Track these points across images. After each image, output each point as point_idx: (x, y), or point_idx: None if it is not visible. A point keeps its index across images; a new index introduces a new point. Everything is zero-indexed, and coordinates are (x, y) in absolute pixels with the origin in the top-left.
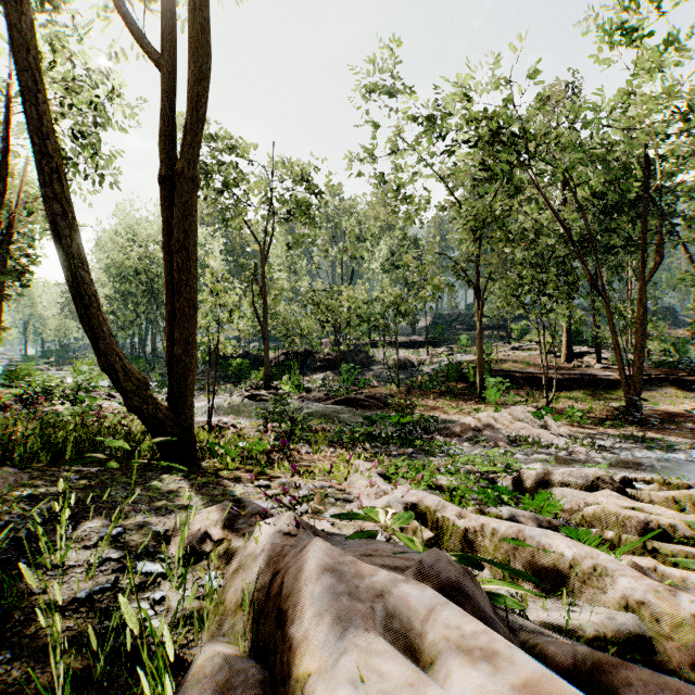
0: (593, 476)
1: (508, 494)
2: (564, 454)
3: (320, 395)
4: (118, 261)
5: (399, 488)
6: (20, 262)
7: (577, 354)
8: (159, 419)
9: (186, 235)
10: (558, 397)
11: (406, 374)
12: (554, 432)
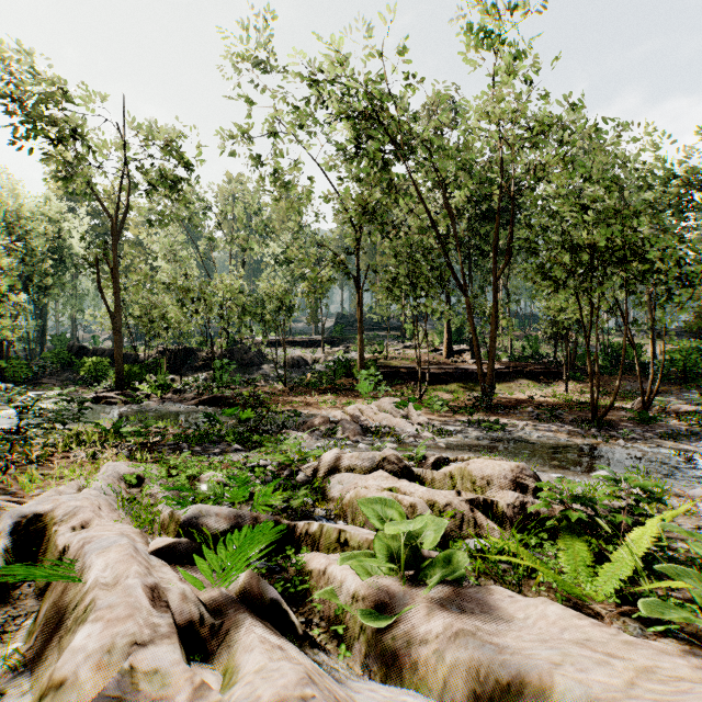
0: (380, 456)
1: (240, 486)
2: (410, 441)
3: (190, 396)
4: None
5: (81, 492)
6: None
7: (457, 352)
8: None
9: None
10: (435, 391)
11: (299, 372)
12: (411, 421)
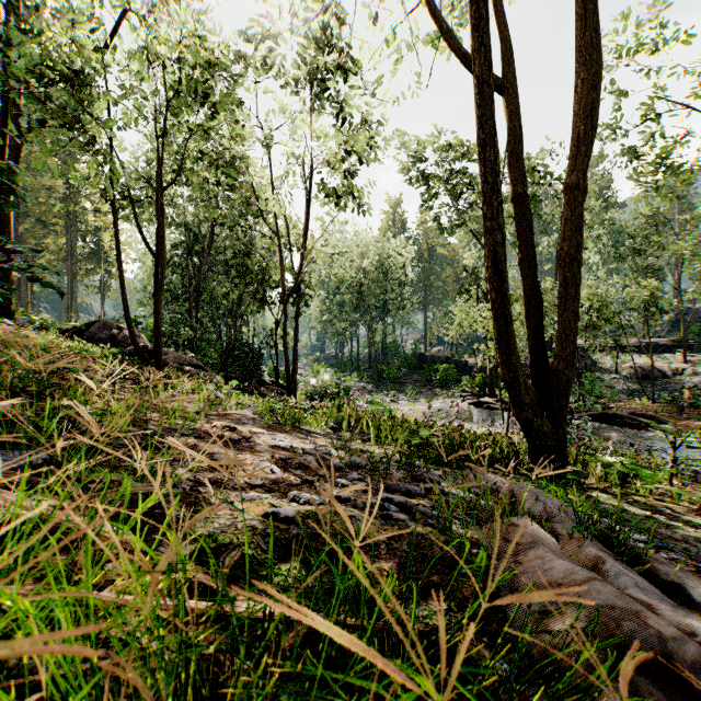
0: None
1: None
2: None
3: None
4: (337, 277)
5: None
6: (309, 286)
7: None
8: (543, 432)
9: (578, 247)
10: None
11: (655, 386)
12: None
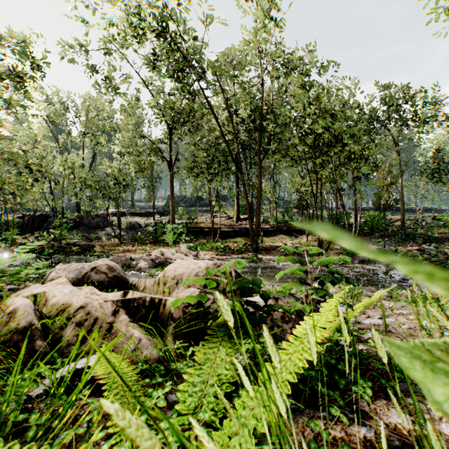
0: (90, 267)
1: None
2: None
3: None
4: None
5: None
6: None
7: (244, 219)
8: None
9: None
10: (226, 242)
11: (133, 232)
12: (197, 258)
